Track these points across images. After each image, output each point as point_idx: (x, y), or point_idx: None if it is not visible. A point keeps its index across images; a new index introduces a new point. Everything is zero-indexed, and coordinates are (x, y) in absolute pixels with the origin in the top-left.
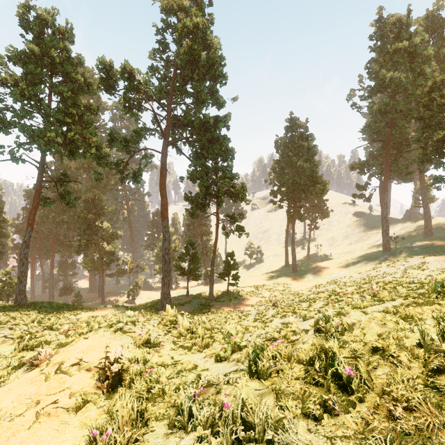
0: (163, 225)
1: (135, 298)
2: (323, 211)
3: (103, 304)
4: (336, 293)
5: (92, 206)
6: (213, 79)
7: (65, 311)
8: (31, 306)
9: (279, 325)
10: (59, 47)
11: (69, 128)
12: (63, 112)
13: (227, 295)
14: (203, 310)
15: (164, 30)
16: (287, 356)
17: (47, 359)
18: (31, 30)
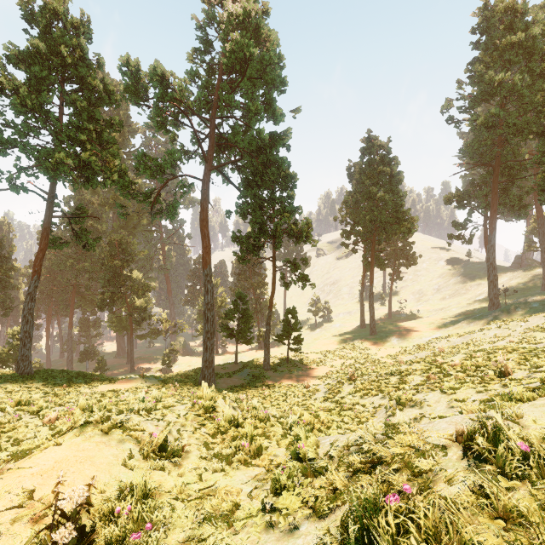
0: (205, 273)
1: (172, 365)
2: (409, 256)
3: (133, 372)
4: (437, 364)
5: (118, 250)
6: (268, 85)
7: (78, 382)
8: (36, 376)
9: (359, 407)
10: (72, 45)
11: (84, 148)
12: (76, 127)
13: (286, 364)
14: (256, 383)
15: (206, 22)
16: (433, 530)
17: None
18: (37, 23)
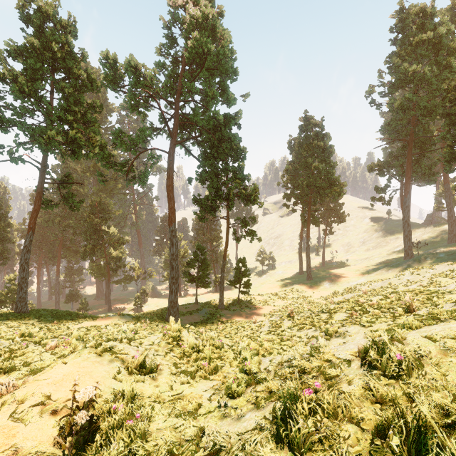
0: (170, 229)
1: (143, 306)
2: (339, 215)
3: (110, 311)
4: (359, 304)
5: (98, 210)
6: (223, 74)
7: (66, 319)
8: (31, 315)
9: (296, 338)
10: (61, 41)
11: (71, 127)
12: (65, 109)
13: (237, 304)
14: (212, 319)
15: (171, 23)
16: (332, 410)
17: (8, 394)
18: (32, 23)
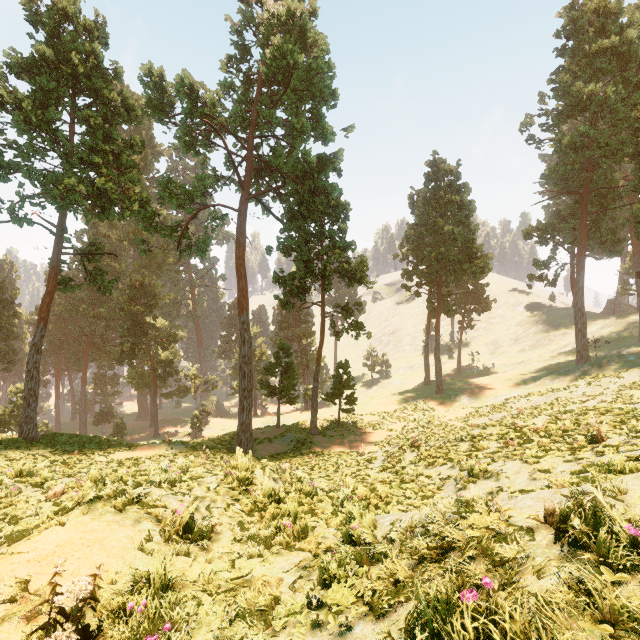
0: (241, 320)
1: (203, 429)
2: (482, 301)
3: (157, 437)
4: (516, 428)
5: (140, 293)
6: (316, 98)
7: (92, 449)
8: (42, 442)
9: (424, 479)
10: (84, 51)
11: (99, 173)
12: (90, 148)
13: (337, 427)
14: (301, 450)
15: (242, 25)
16: (521, 637)
17: None
18: (43, 26)
